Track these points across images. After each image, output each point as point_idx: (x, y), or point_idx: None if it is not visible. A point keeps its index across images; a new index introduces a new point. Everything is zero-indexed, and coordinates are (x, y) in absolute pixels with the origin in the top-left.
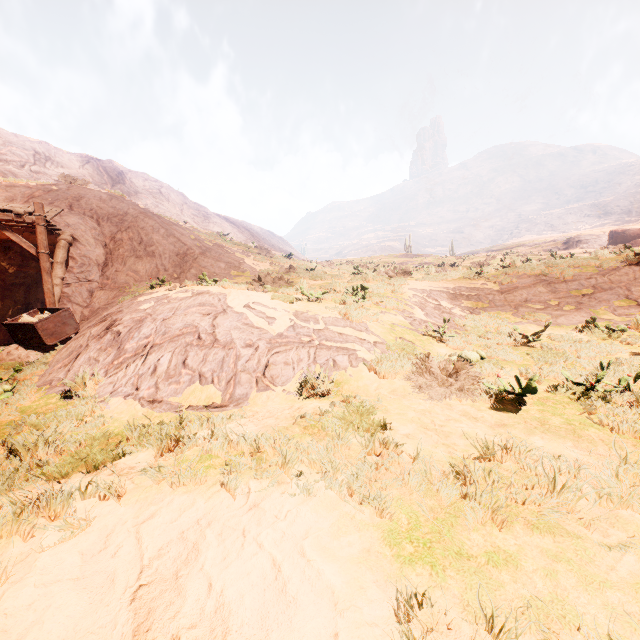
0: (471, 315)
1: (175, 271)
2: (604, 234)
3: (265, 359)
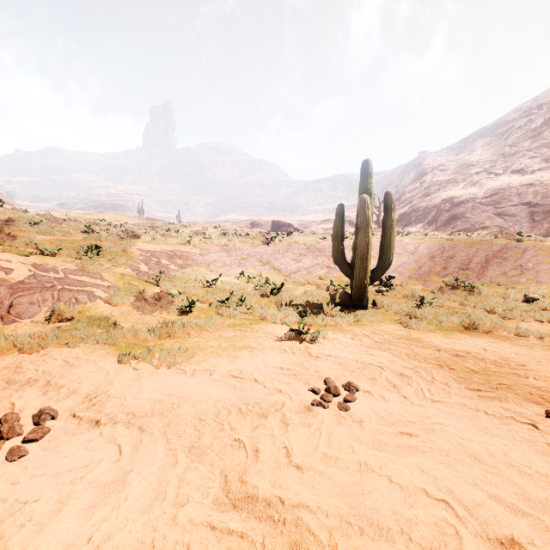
0: (181, 269)
1: None
2: (271, 221)
3: (9, 301)
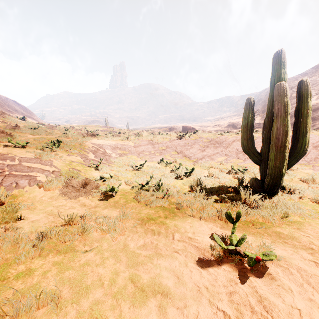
0: (119, 157)
1: None
2: (181, 127)
3: None
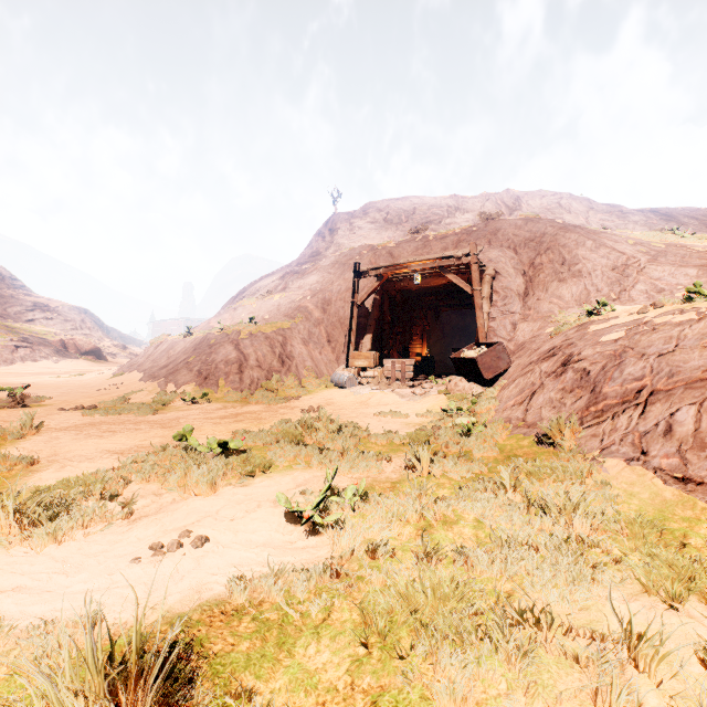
0: None
1: (611, 290)
2: None
3: None
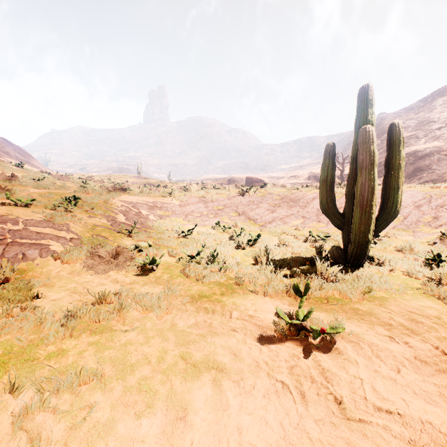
0: (159, 219)
1: None
2: (245, 178)
3: None
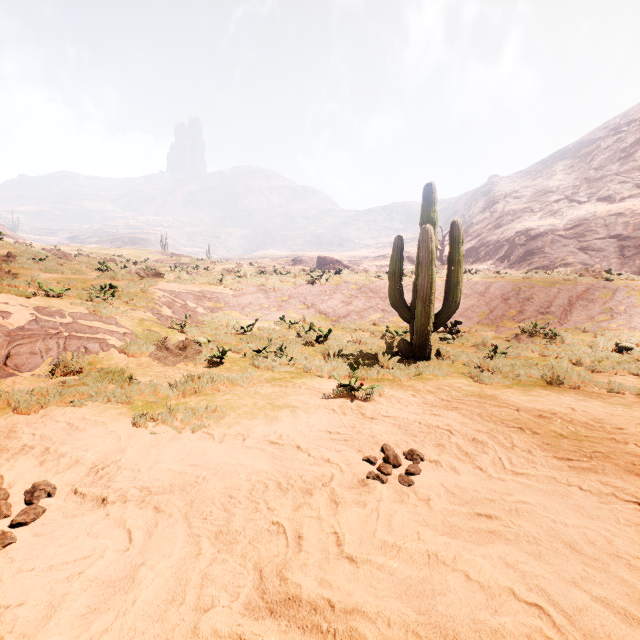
0: (211, 313)
1: None
2: (316, 257)
3: (5, 350)
